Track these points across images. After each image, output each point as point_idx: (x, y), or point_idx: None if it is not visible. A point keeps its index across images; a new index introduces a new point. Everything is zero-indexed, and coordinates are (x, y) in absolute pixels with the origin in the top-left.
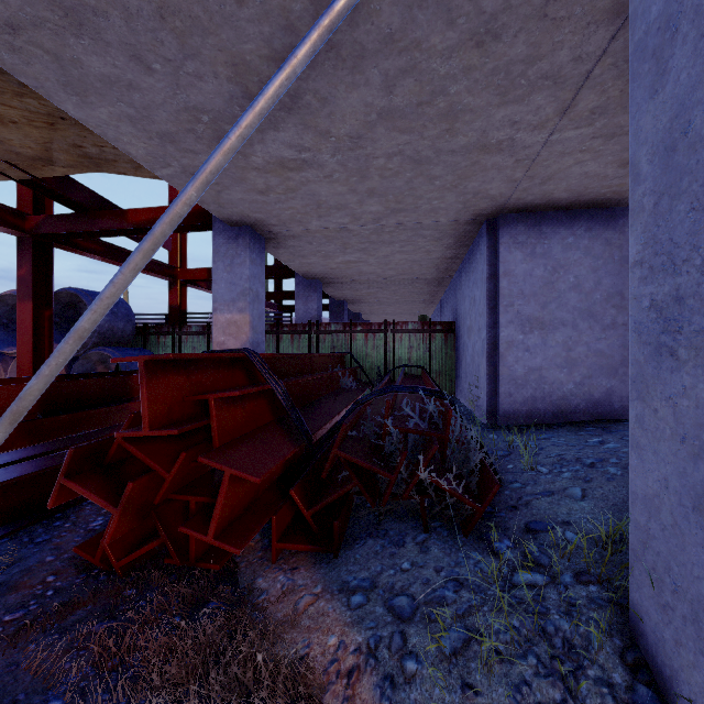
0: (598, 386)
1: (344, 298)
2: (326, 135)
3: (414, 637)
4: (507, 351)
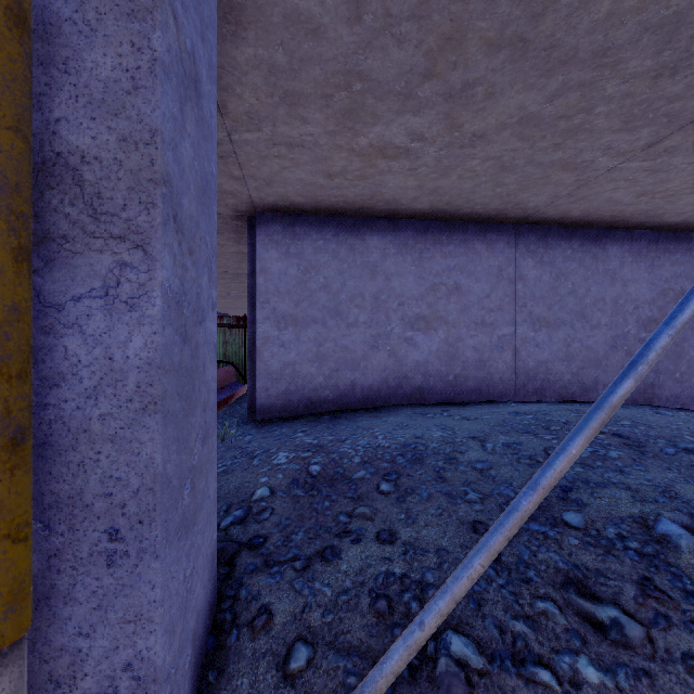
0: (344, 379)
1: None
2: None
3: None
4: (264, 346)
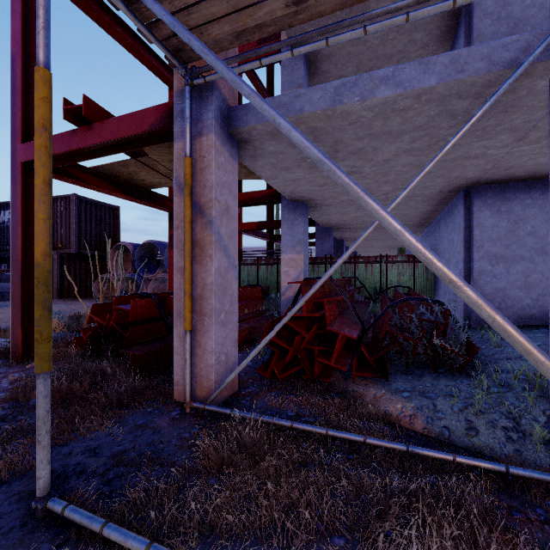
0: None
1: (344, 238)
2: (370, 161)
3: (439, 405)
4: (479, 277)
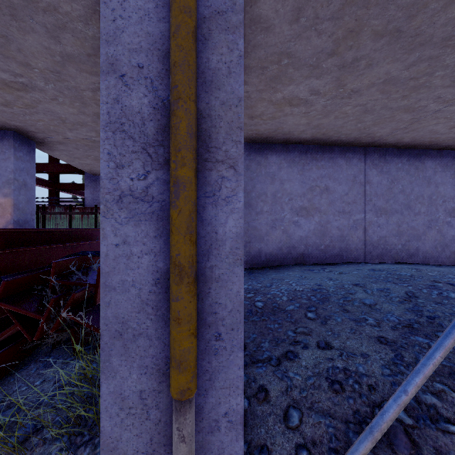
0: (254, 247)
1: None
2: (28, 66)
3: None
4: None
